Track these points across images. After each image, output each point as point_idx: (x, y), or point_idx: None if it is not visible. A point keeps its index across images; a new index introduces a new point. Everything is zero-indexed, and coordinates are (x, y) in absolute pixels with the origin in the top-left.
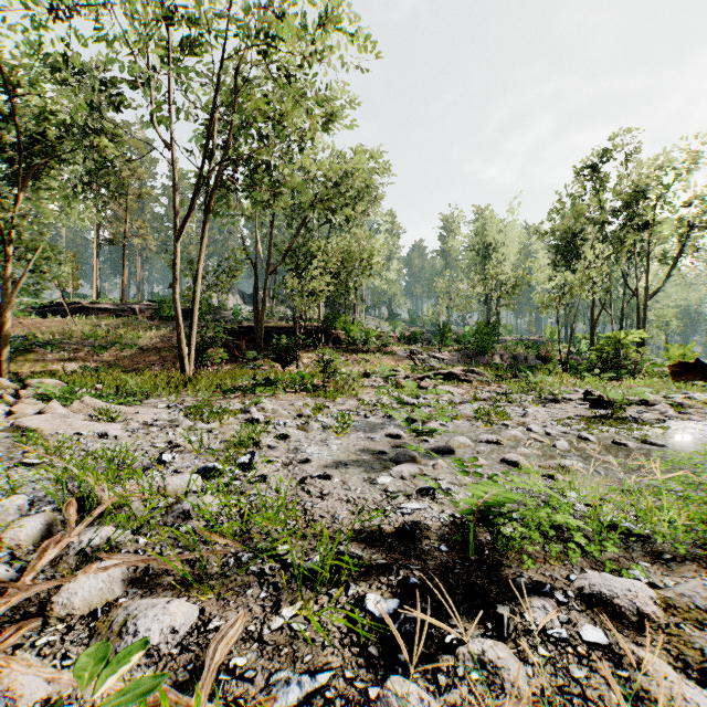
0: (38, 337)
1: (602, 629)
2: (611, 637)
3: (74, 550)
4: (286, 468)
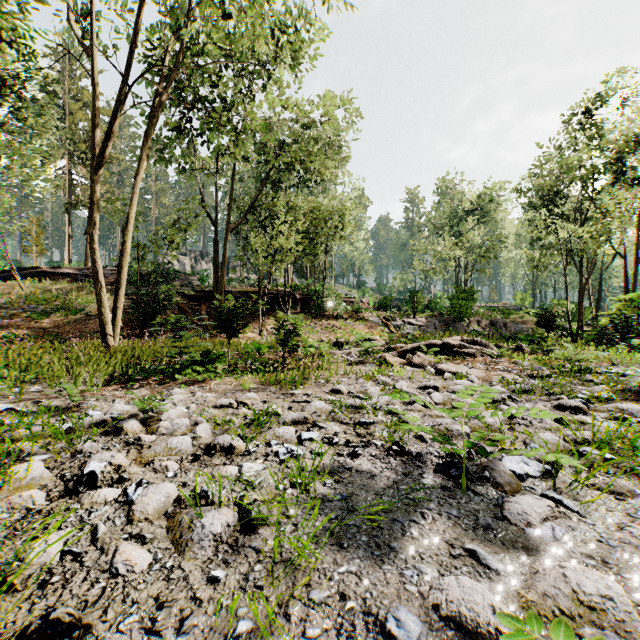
0: None
1: None
2: None
3: None
4: None
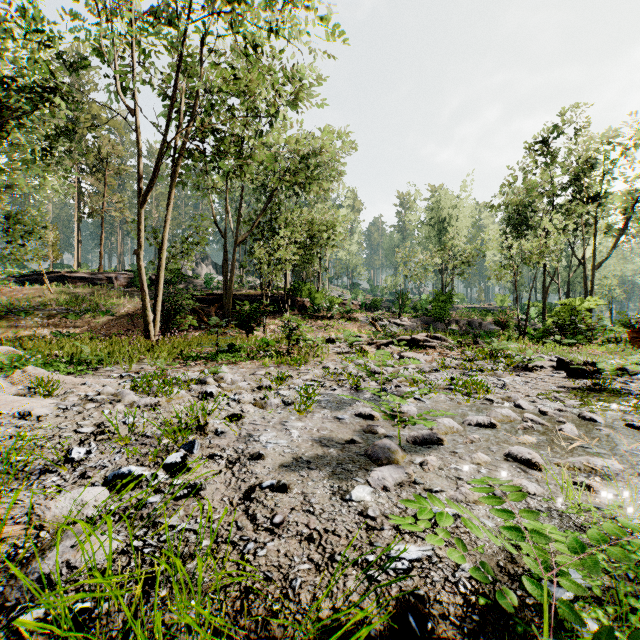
0: (13, 304)
1: None
2: None
3: None
4: (230, 469)
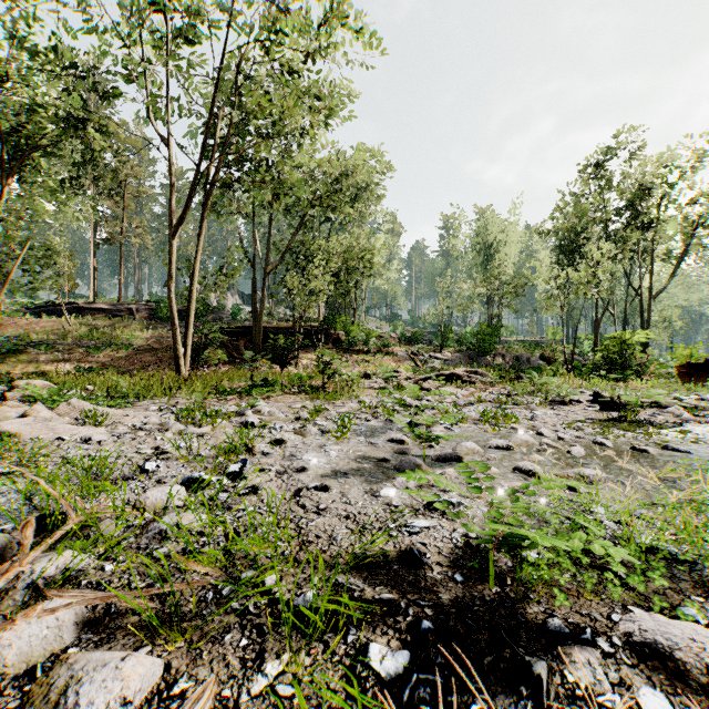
0: (31, 337)
1: (664, 692)
2: (677, 705)
3: (24, 583)
4: (280, 478)
